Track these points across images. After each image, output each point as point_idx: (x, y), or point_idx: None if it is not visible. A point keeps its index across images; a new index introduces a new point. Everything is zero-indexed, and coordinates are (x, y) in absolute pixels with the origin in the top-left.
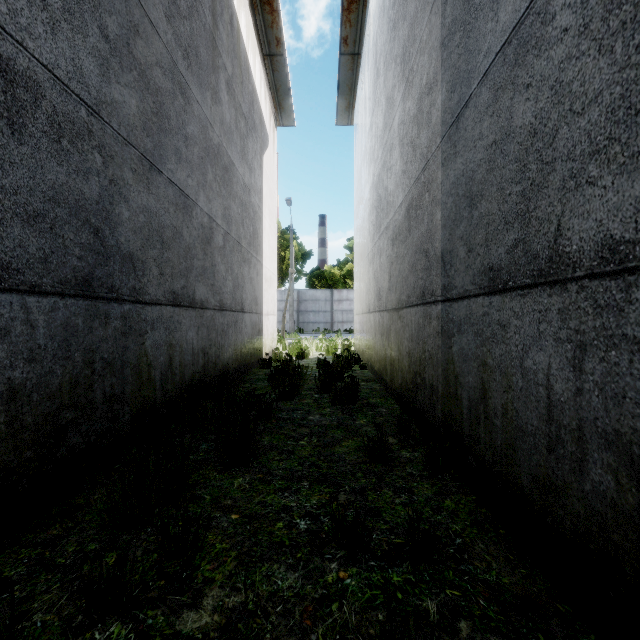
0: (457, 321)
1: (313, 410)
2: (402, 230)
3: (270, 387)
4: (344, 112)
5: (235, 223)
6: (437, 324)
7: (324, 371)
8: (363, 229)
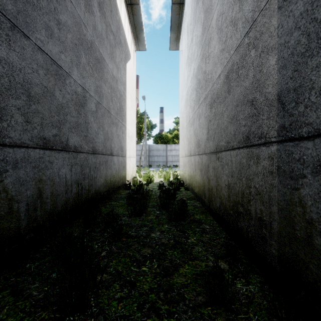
0: (312, 161)
1: (155, 227)
2: (220, 94)
3: (127, 204)
4: (174, 42)
5: (106, 98)
6: (270, 164)
7: (163, 193)
8: (186, 106)
